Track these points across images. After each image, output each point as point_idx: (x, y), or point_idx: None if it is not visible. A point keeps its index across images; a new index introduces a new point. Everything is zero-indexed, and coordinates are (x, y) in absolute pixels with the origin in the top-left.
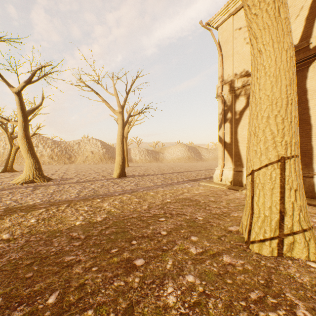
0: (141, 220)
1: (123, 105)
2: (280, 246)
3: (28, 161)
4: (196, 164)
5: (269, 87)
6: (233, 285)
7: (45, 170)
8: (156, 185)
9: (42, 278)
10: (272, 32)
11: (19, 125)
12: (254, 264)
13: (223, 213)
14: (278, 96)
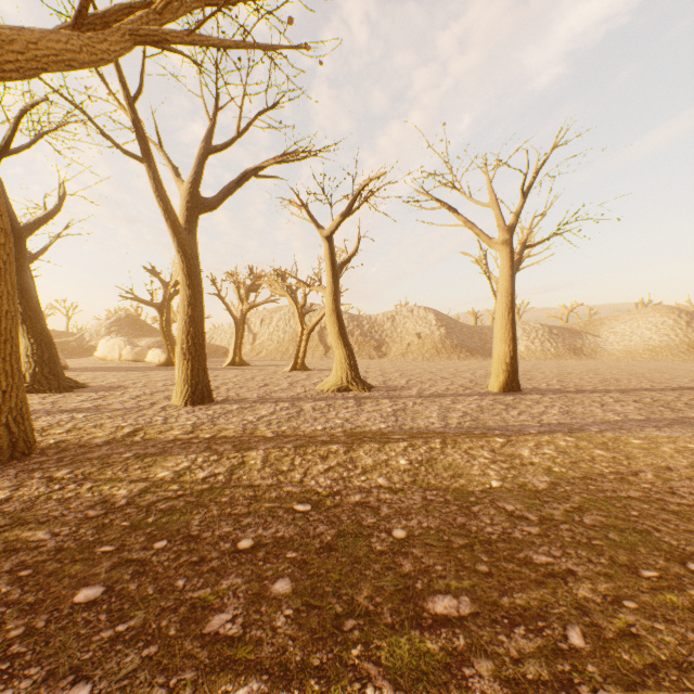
0: (668, 512)
1: (511, 224)
2: None
3: (339, 353)
4: None
5: None
6: None
7: None
8: (630, 420)
9: (515, 584)
10: None
11: (328, 292)
12: None
13: None
14: None
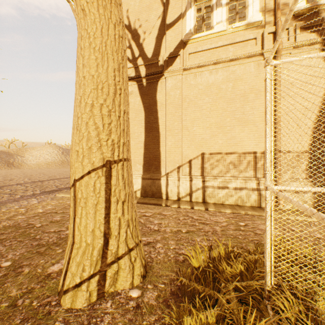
0: None
1: None
2: (102, 283)
3: None
4: None
5: (94, 64)
6: None
7: None
8: None
9: None
10: None
11: None
12: None
13: (60, 240)
14: (105, 79)
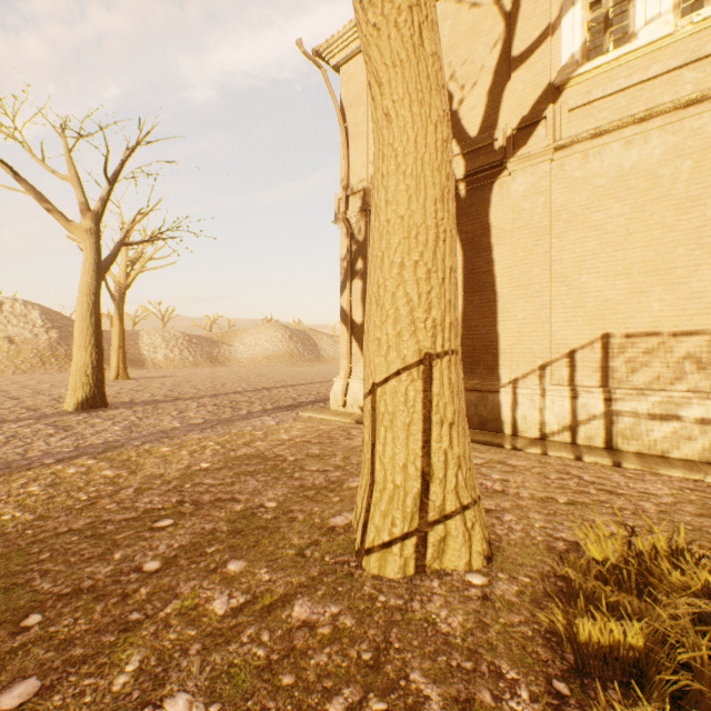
0: (96, 537)
1: (97, 211)
2: (421, 551)
3: None
4: (306, 370)
5: (404, 198)
6: (296, 689)
7: None
8: (188, 425)
9: None
10: (409, 77)
11: None
12: (362, 609)
13: (331, 483)
14: (421, 220)
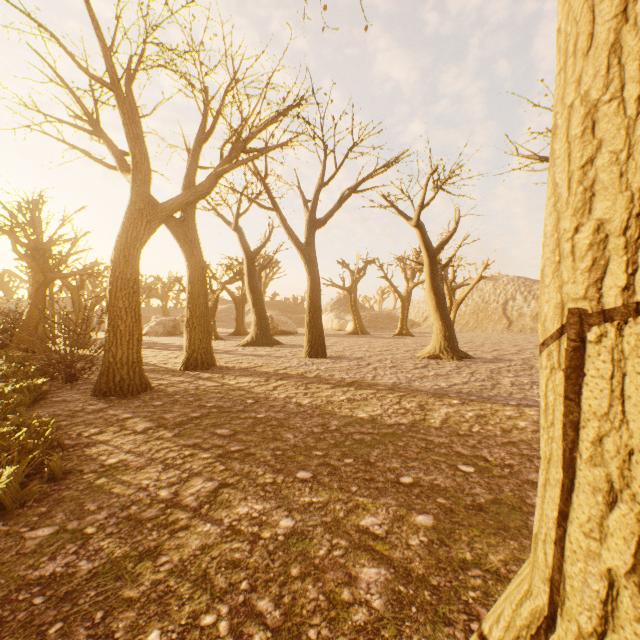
0: (427, 450)
1: None
2: None
3: (436, 325)
4: None
5: None
6: (286, 576)
7: (499, 343)
8: None
9: (256, 436)
10: None
11: (425, 271)
12: (381, 633)
13: None
14: None
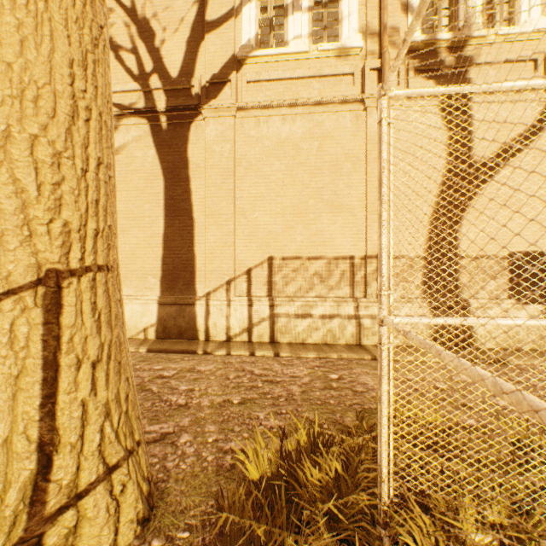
0: None
1: None
2: None
3: None
4: None
5: (14, 36)
6: None
7: None
8: None
9: None
10: None
11: None
12: None
13: None
14: (45, 78)
